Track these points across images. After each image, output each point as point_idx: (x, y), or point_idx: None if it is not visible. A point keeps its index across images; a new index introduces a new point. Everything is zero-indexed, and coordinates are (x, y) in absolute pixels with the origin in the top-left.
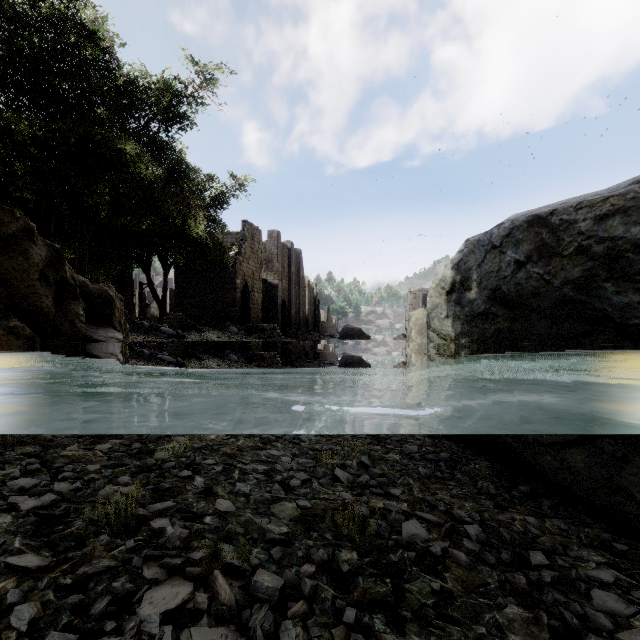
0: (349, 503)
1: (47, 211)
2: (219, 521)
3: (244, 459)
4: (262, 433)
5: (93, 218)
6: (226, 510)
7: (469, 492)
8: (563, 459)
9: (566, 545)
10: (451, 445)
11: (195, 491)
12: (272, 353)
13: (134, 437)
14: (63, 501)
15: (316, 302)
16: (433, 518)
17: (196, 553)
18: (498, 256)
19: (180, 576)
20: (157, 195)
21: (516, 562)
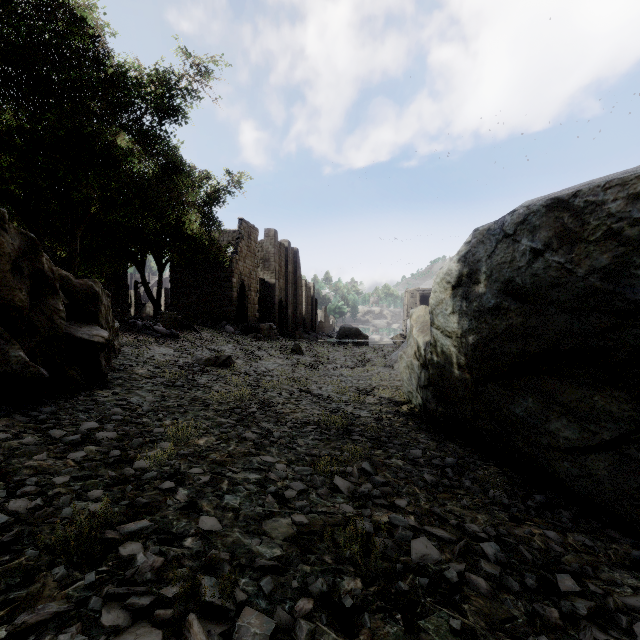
0: (350, 517)
1: (36, 206)
2: (202, 544)
3: (235, 467)
4: (256, 437)
5: (84, 214)
6: (211, 529)
7: (480, 502)
8: (583, 466)
9: (594, 565)
10: (456, 449)
11: (177, 506)
12: (268, 353)
13: (113, 443)
14: (17, 523)
15: (313, 302)
16: (444, 534)
17: (170, 588)
18: (511, 245)
19: (148, 620)
20: (150, 191)
21: (542, 588)
